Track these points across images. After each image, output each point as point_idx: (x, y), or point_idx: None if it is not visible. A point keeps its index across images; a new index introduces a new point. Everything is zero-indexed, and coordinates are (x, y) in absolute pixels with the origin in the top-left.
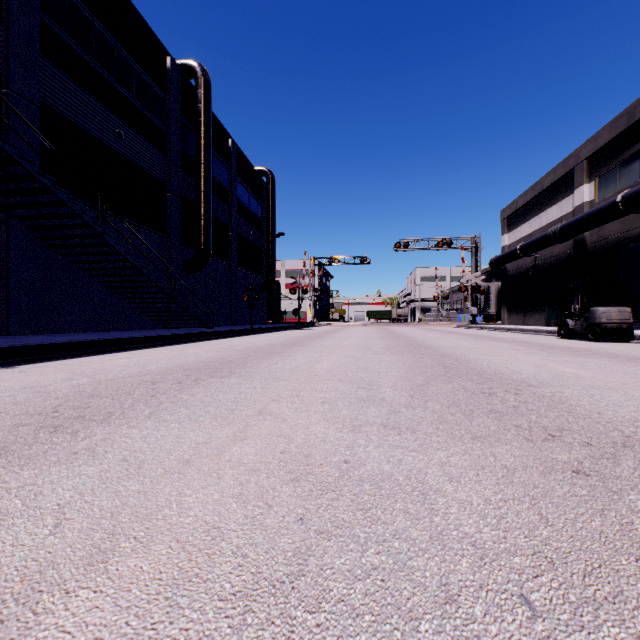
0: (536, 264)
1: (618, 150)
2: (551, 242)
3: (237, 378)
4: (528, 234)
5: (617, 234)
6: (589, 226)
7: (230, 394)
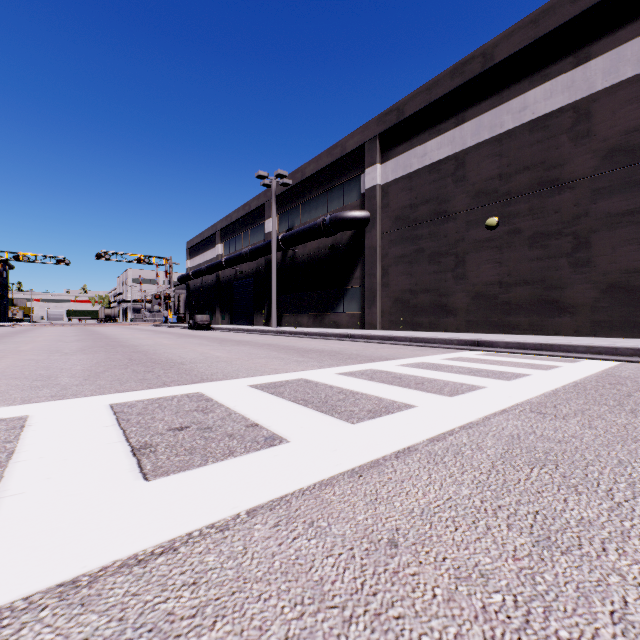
0: (203, 284)
1: (230, 232)
2: (204, 274)
3: (1, 342)
4: (199, 264)
5: (229, 276)
6: (217, 270)
7: (8, 343)
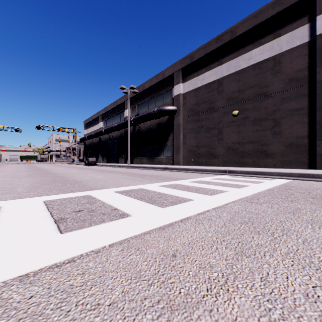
0: (92, 142)
1: (106, 116)
2: (93, 137)
3: None
4: (91, 132)
5: (106, 138)
6: (100, 135)
7: None
